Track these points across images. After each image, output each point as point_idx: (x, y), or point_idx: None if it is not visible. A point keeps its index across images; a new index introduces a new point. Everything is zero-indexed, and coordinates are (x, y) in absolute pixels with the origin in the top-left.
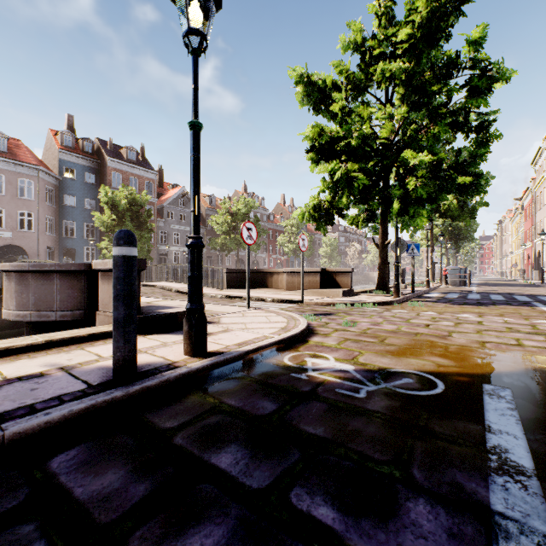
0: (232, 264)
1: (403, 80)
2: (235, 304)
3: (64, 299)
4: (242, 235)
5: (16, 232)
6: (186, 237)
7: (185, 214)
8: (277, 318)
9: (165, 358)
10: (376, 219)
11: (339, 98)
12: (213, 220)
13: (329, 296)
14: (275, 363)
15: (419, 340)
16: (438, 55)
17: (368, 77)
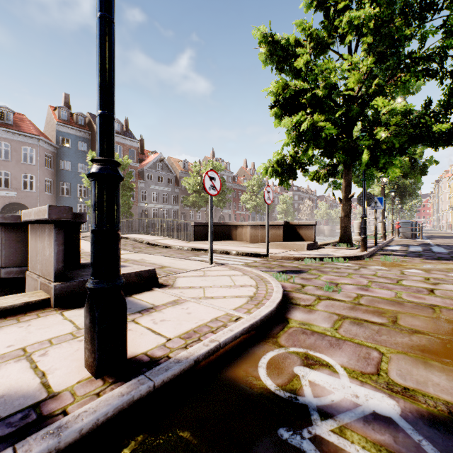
0: (202, 218)
1: (371, 28)
2: (200, 257)
3: (10, 254)
4: (204, 184)
5: (20, 192)
6: (163, 196)
7: (162, 176)
8: (243, 279)
9: (43, 380)
10: (338, 174)
11: (303, 52)
12: (186, 181)
13: (293, 249)
14: (245, 382)
15: (449, 322)
16: (408, 1)
17: (331, 33)
